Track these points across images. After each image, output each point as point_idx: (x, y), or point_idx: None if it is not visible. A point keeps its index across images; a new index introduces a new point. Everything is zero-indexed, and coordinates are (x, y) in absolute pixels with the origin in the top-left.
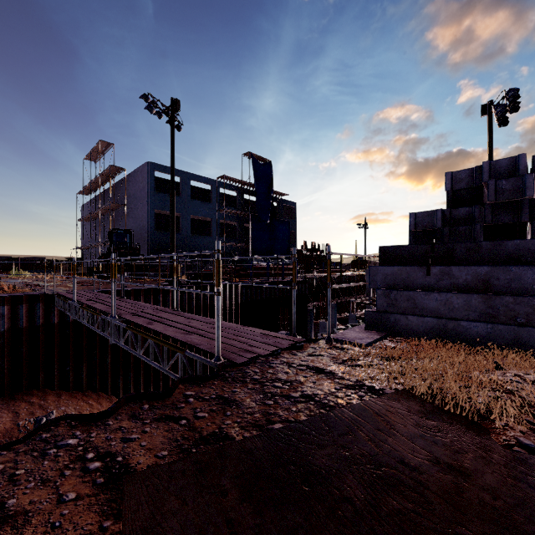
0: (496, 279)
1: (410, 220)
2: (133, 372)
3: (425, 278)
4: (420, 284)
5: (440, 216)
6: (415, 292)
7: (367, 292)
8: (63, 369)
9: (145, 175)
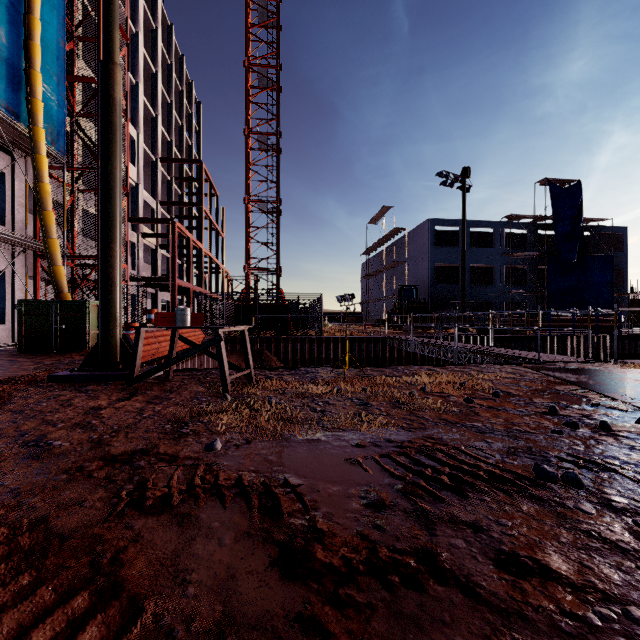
0: None
1: None
2: None
3: None
4: None
5: None
6: None
7: None
8: None
9: (425, 232)
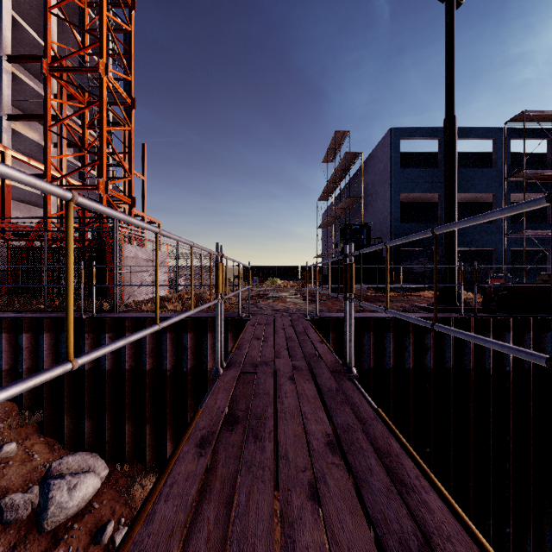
0: None
1: None
2: None
3: None
4: None
5: None
6: None
7: None
8: None
9: (386, 149)
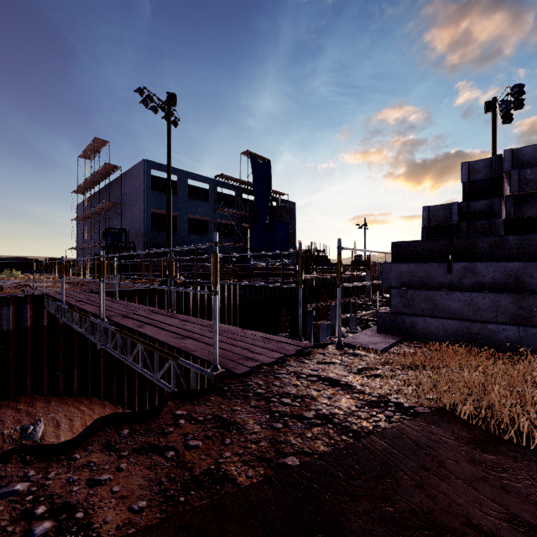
0: (529, 276)
1: (423, 214)
2: (127, 376)
3: (446, 276)
4: (439, 283)
5: (456, 209)
6: (434, 291)
7: (367, 293)
8: (53, 373)
9: (141, 173)
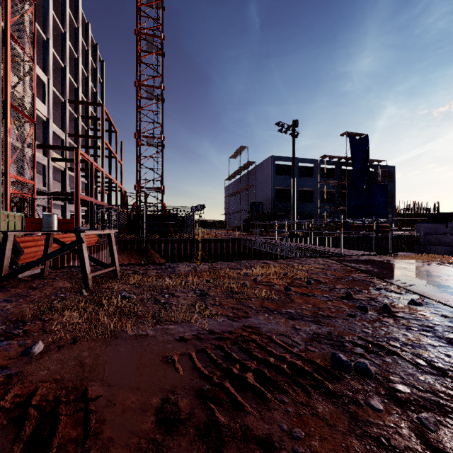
0: None
1: None
2: None
3: (445, 229)
4: (442, 231)
5: None
6: (439, 235)
7: None
8: None
9: (269, 165)
